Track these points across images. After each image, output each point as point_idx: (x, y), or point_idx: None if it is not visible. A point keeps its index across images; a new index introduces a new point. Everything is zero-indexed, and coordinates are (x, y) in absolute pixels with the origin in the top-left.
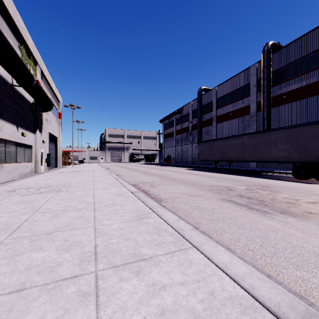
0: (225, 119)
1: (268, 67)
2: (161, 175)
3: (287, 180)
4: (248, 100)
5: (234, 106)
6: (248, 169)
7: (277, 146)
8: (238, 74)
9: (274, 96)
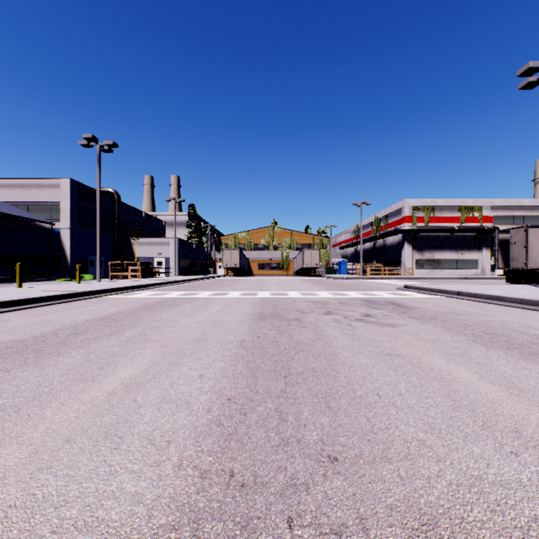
0: None
1: None
2: None
3: None
4: None
5: None
6: None
7: None
8: None
9: None
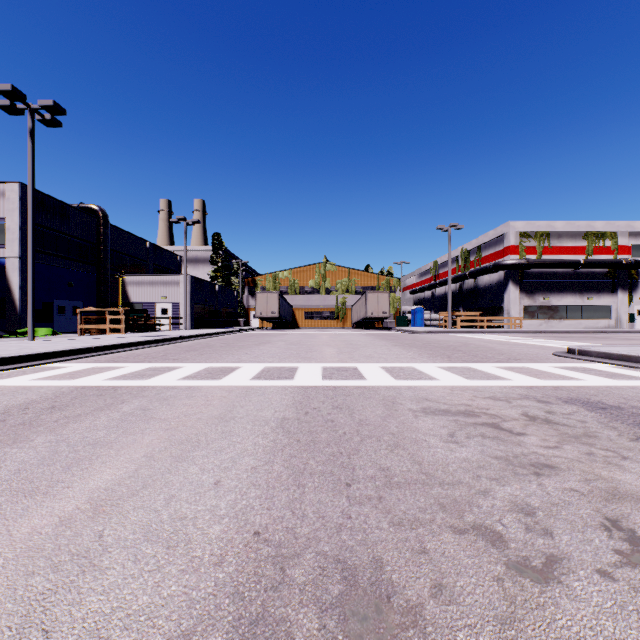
0: None
1: None
2: None
3: None
4: None
5: None
6: None
7: None
8: None
9: None
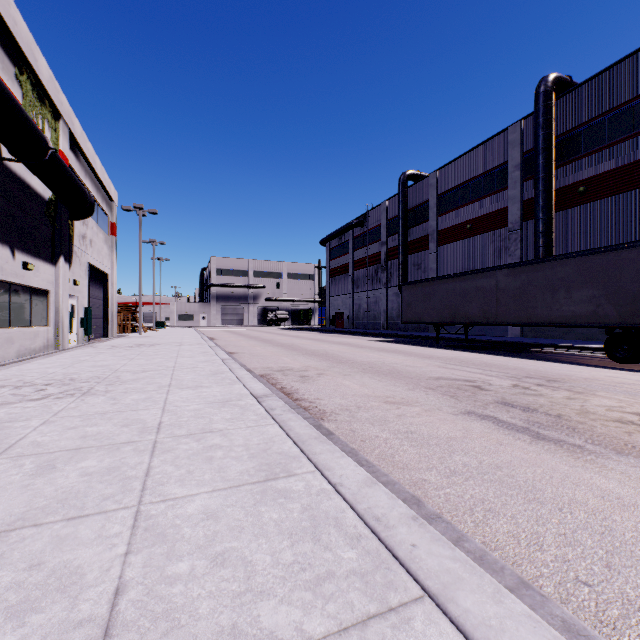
0: (455, 237)
1: (547, 126)
2: (324, 353)
3: (597, 365)
4: (505, 198)
5: (473, 211)
6: (507, 341)
7: (571, 291)
8: (482, 144)
9: (559, 189)
